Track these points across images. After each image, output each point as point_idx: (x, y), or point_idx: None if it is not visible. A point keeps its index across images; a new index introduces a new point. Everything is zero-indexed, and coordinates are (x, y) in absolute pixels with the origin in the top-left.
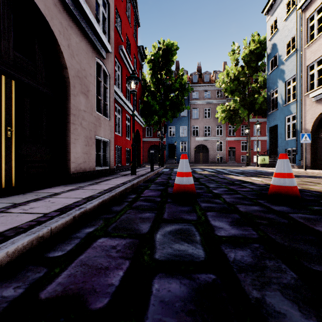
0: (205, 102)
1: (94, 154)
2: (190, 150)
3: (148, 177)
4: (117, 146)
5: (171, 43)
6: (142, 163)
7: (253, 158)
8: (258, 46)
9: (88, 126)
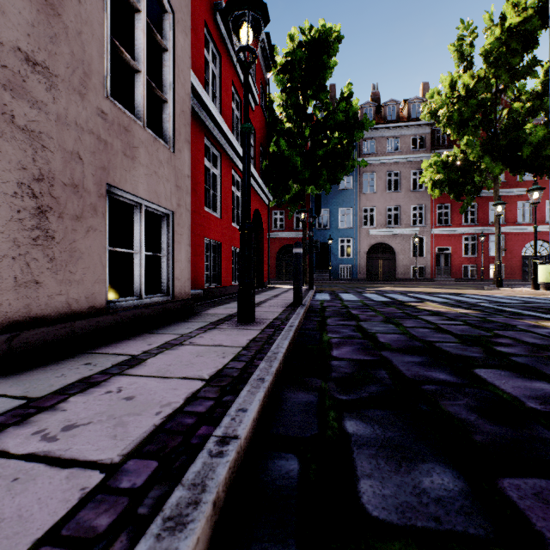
0: (388, 161)
1: (96, 253)
2: (358, 254)
3: (295, 333)
4: (210, 241)
5: (327, 29)
6: (266, 281)
7: (488, 269)
8: (530, 13)
9: (56, 134)
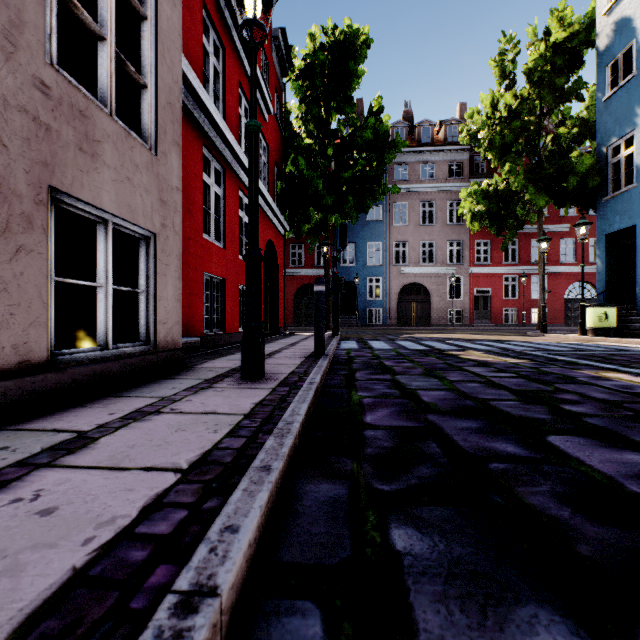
0: (422, 189)
1: (32, 284)
2: (389, 295)
3: (316, 392)
4: (210, 277)
5: (353, 31)
6: (281, 326)
7: (530, 313)
8: (576, 29)
9: None
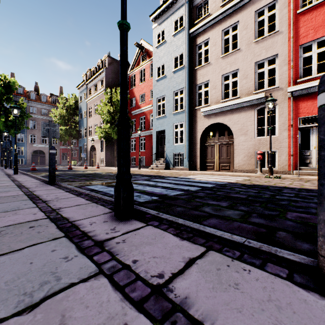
0: (42, 118)
1: None
2: (28, 154)
3: None
4: None
5: (13, 81)
6: None
7: None
8: (74, 104)
9: None
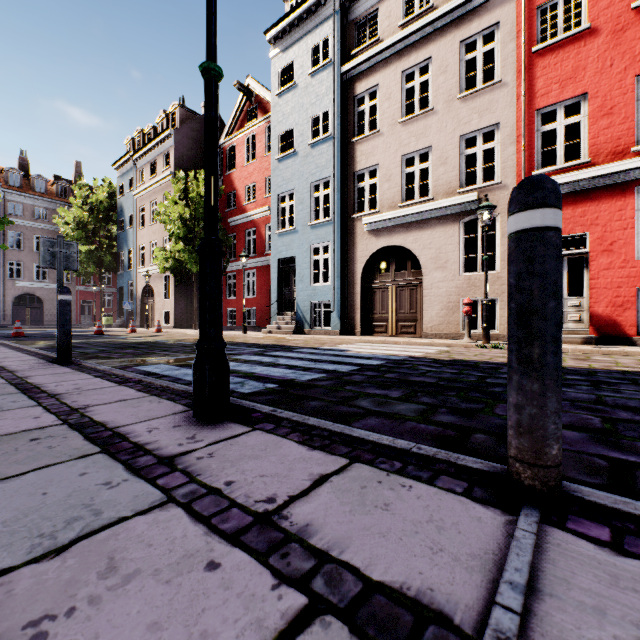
0: (36, 226)
1: None
2: (4, 302)
3: None
4: None
5: None
6: None
7: None
8: (107, 200)
9: None
